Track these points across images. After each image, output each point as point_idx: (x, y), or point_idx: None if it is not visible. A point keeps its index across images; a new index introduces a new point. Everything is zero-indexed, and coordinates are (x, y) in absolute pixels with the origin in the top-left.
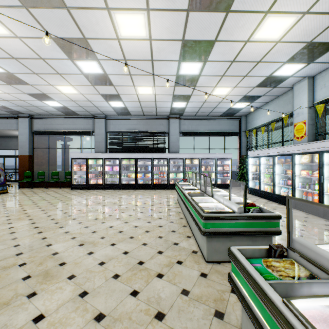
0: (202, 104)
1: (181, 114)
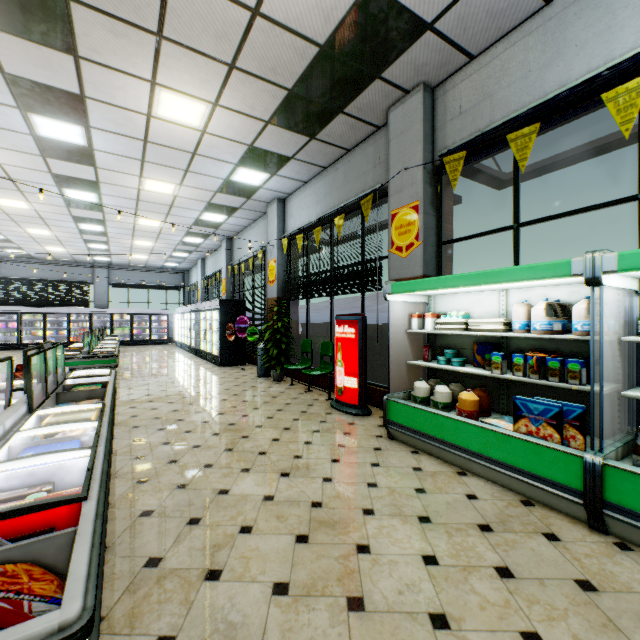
0: (129, 260)
1: (111, 264)
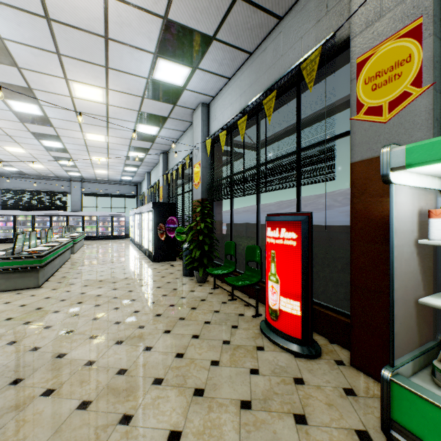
0: (94, 175)
1: (83, 178)
